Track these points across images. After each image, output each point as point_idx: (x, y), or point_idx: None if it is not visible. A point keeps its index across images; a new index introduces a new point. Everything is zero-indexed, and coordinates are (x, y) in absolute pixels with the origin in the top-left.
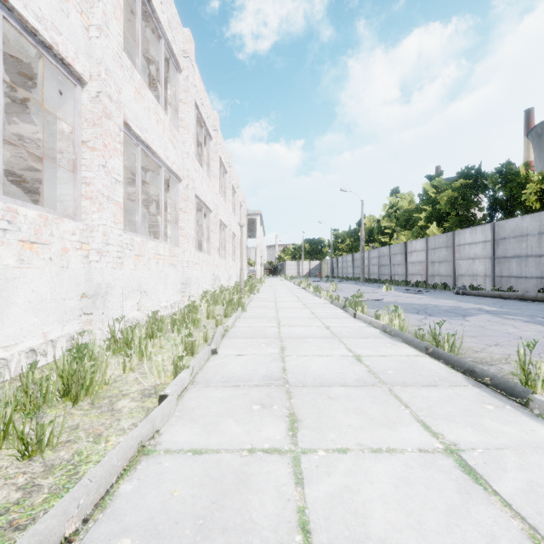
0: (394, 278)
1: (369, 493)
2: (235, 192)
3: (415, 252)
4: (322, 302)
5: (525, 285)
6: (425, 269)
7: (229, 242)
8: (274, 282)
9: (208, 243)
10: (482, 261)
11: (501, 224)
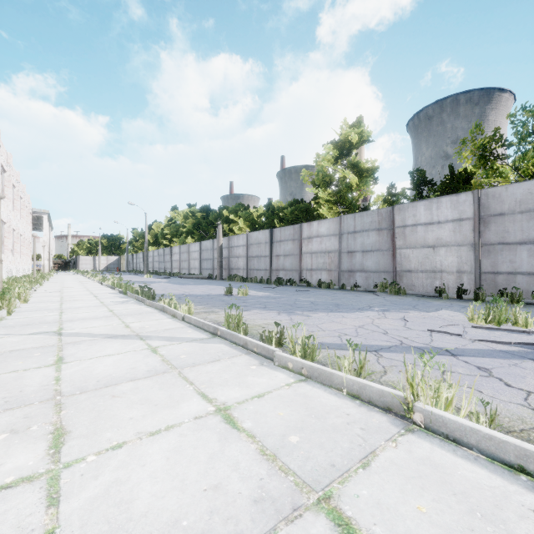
0: (166, 271)
1: (73, 294)
2: (21, 198)
3: (175, 254)
4: (93, 282)
5: (208, 272)
6: (179, 264)
7: (18, 243)
8: (64, 275)
9: (2, 246)
10: (197, 261)
11: (202, 243)
